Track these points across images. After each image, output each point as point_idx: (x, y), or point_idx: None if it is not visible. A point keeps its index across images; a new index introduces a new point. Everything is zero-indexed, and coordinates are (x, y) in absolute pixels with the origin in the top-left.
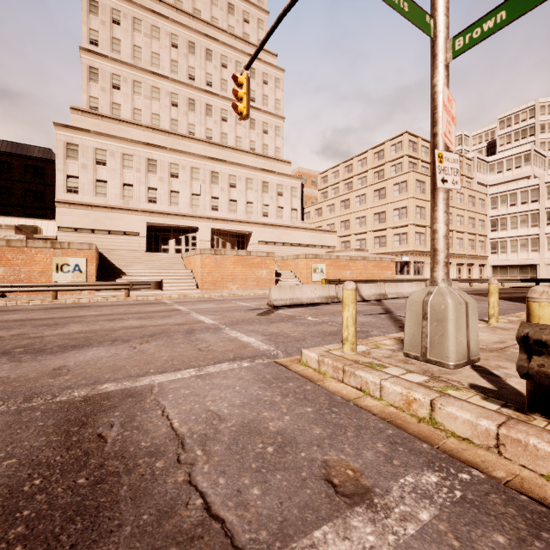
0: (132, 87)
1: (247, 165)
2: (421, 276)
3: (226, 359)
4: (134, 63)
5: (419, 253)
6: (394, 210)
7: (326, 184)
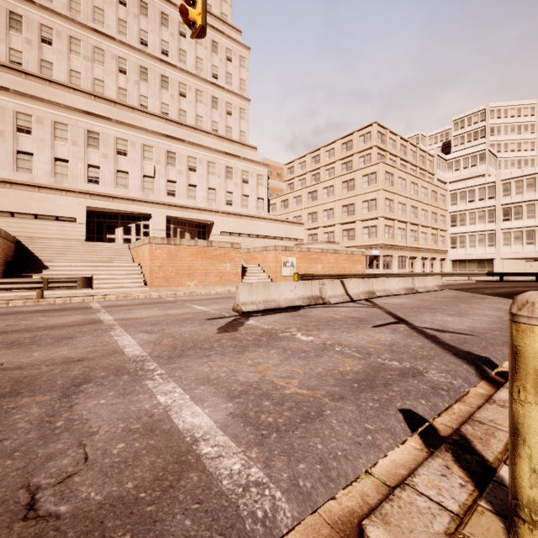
0: (68, 44)
1: (208, 147)
2: (390, 270)
3: None
4: (71, 15)
5: (388, 247)
6: (363, 203)
7: (292, 175)
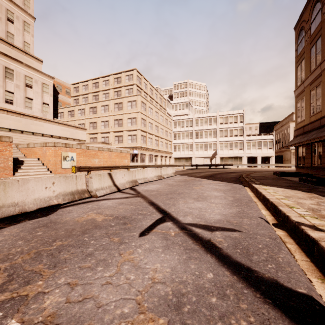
0: None
1: None
2: (144, 163)
3: None
4: None
5: (143, 149)
6: (128, 119)
7: (77, 93)
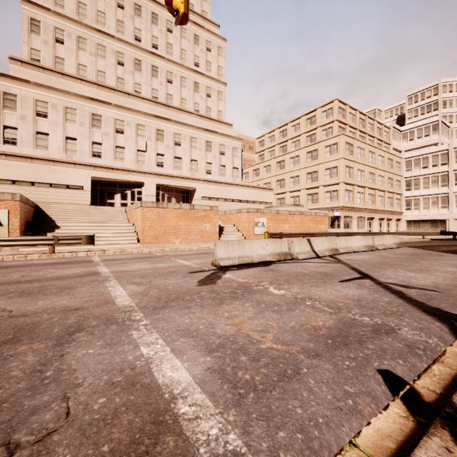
0: (77, 42)
1: (191, 125)
2: (350, 229)
3: None
4: (79, 19)
5: (348, 209)
6: (325, 170)
7: (262, 147)
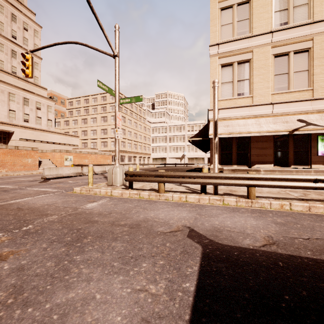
0: None
1: (9, 83)
2: (124, 162)
3: (41, 194)
4: None
5: (123, 151)
6: (111, 129)
7: (72, 106)
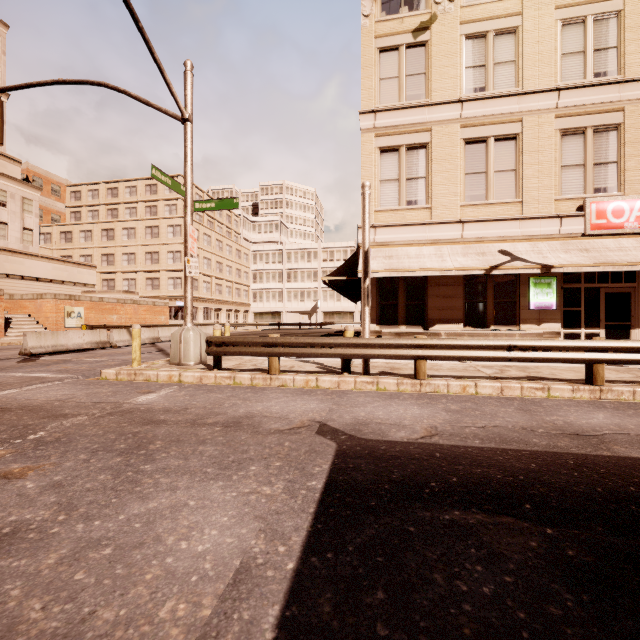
0: None
1: None
2: (195, 321)
3: (36, 383)
4: None
5: (194, 299)
6: (168, 253)
7: (79, 202)
